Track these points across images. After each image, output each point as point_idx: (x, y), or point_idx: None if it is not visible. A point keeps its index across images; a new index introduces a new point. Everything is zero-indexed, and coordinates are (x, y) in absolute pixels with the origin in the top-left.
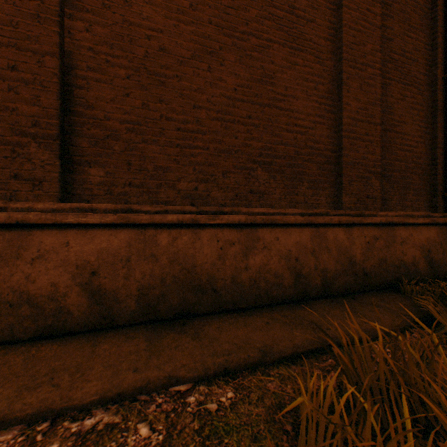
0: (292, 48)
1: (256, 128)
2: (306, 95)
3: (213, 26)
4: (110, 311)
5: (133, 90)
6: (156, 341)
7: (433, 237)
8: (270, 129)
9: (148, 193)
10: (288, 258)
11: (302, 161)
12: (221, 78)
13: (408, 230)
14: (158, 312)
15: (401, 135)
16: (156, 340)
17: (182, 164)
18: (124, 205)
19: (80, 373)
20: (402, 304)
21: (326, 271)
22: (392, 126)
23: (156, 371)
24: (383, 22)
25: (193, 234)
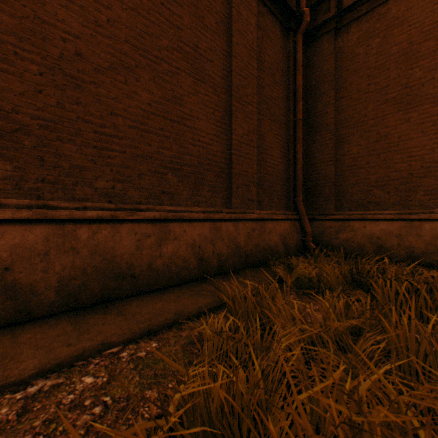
0: (196, 79)
1: (168, 139)
2: (207, 118)
3: (130, 44)
4: (27, 304)
5: (47, 88)
6: (82, 323)
7: (287, 228)
8: (179, 141)
9: (64, 190)
10: (194, 246)
11: (204, 170)
12: (137, 92)
13: (273, 224)
14: (79, 300)
15: (270, 157)
16: (82, 322)
17: (100, 164)
18: (39, 201)
19: (9, 358)
20: (268, 273)
21: (221, 255)
22: (264, 149)
23: (89, 342)
24: (259, 73)
25: (112, 228)
